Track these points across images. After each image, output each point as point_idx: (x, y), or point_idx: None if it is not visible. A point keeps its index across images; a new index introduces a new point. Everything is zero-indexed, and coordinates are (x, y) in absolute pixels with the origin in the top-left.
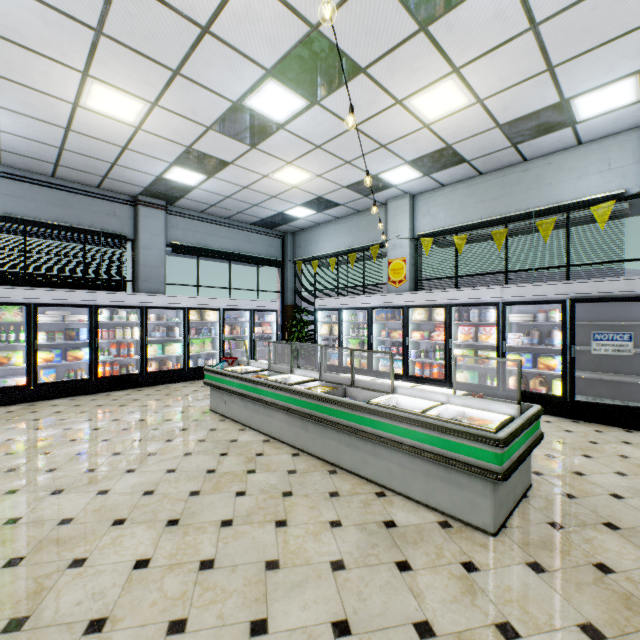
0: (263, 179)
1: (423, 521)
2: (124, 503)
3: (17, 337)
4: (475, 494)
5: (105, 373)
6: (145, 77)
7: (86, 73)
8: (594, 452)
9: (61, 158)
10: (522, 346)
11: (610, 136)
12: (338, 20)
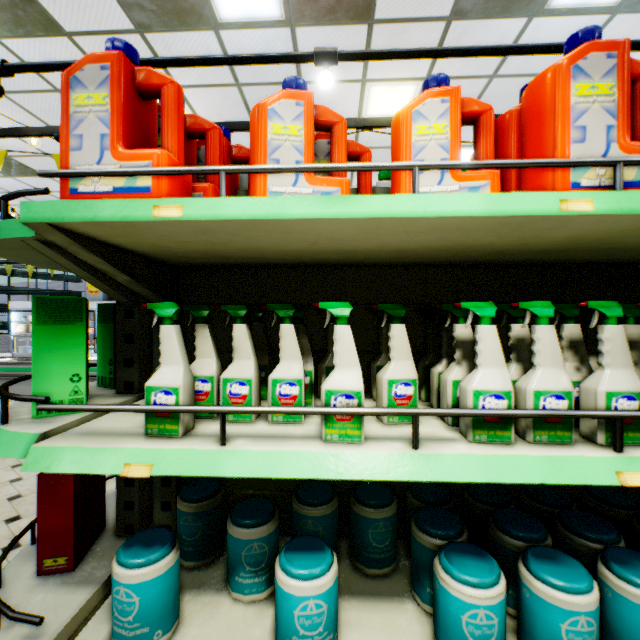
0: None
1: None
2: None
3: None
4: None
5: None
6: None
7: None
8: None
9: None
10: None
11: None
12: (26, 159)
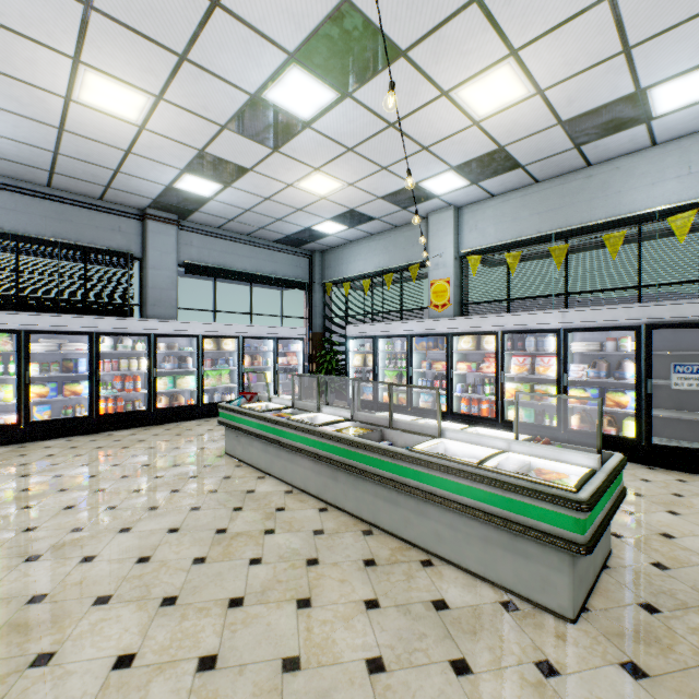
0: (287, 189)
1: (482, 601)
2: (112, 574)
3: (7, 369)
4: (548, 568)
5: (108, 410)
6: (147, 64)
7: (77, 59)
8: (681, 507)
9: (56, 164)
10: (587, 380)
11: (690, 135)
12: None
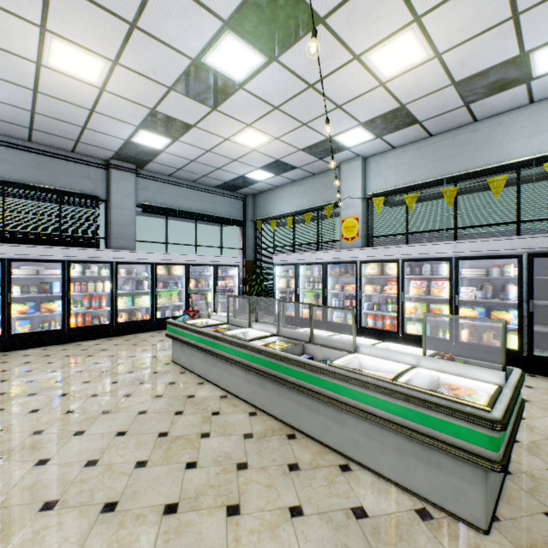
0: (224, 142)
1: (398, 508)
2: (61, 477)
3: None
4: (461, 480)
5: (78, 324)
6: (103, 31)
7: (44, 27)
8: None
9: (34, 122)
10: (476, 300)
11: None
12: None
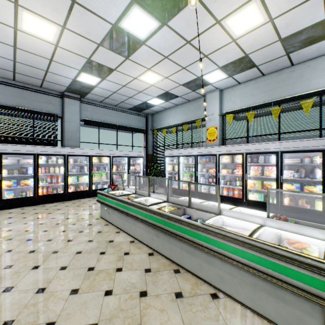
0: (134, 80)
1: None
2: (19, 302)
3: None
4: (302, 312)
5: (43, 193)
6: (54, 5)
7: (16, 3)
8: None
9: (16, 68)
10: (294, 179)
11: None
12: None
